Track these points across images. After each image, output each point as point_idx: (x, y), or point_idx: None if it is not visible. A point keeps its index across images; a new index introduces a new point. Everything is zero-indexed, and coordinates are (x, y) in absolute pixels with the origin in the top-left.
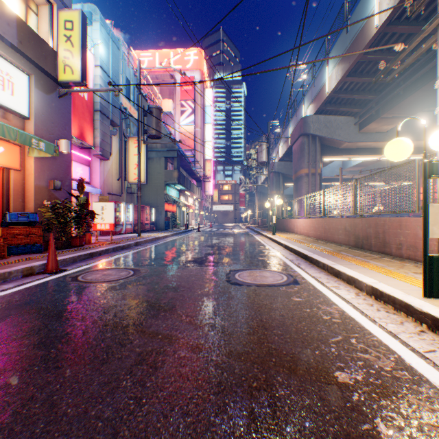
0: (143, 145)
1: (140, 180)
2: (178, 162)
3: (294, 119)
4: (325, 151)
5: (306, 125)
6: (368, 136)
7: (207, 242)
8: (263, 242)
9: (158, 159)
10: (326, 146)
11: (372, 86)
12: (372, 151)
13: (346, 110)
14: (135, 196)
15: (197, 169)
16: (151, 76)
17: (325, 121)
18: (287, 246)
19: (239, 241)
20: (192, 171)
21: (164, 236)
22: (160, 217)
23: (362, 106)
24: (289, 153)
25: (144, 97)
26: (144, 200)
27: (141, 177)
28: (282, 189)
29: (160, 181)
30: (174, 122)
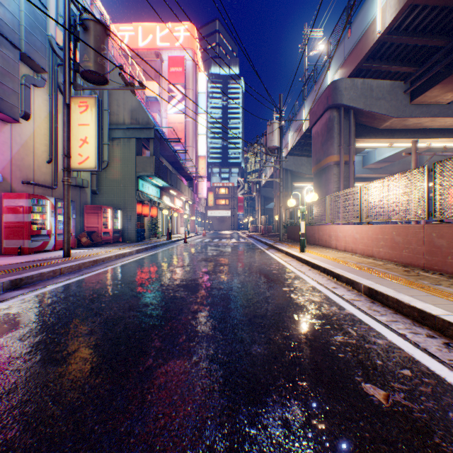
0: (92, 109)
1: (67, 154)
2: (155, 146)
3: (312, 95)
4: (359, 132)
5: (338, 92)
6: (422, 109)
7: (188, 270)
8: (293, 269)
9: (127, 140)
10: (361, 125)
11: (449, 20)
12: (422, 134)
13: (396, 69)
14: (88, 192)
15: (189, 167)
16: (132, 53)
17: (364, 87)
18: (390, 298)
19: (248, 265)
20: (180, 166)
21: (117, 255)
22: (129, 222)
23: (419, 64)
24: (300, 145)
25: (78, 9)
26: (106, 199)
27: (90, 160)
28: (290, 190)
29: (130, 172)
30: (160, 109)
